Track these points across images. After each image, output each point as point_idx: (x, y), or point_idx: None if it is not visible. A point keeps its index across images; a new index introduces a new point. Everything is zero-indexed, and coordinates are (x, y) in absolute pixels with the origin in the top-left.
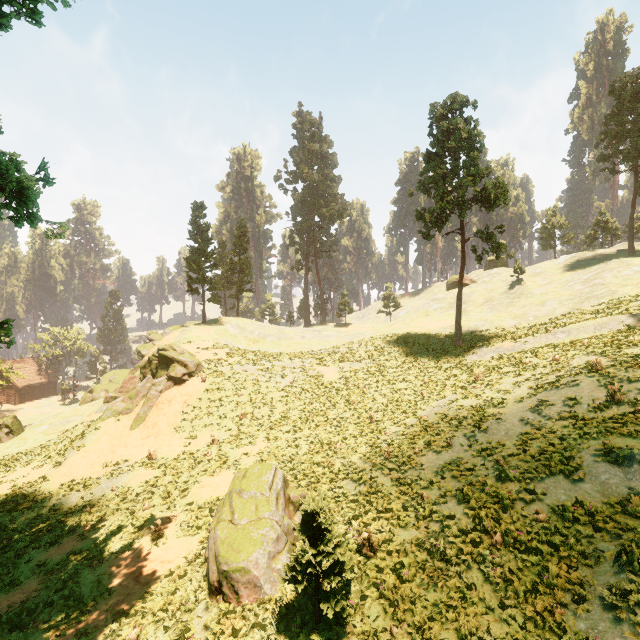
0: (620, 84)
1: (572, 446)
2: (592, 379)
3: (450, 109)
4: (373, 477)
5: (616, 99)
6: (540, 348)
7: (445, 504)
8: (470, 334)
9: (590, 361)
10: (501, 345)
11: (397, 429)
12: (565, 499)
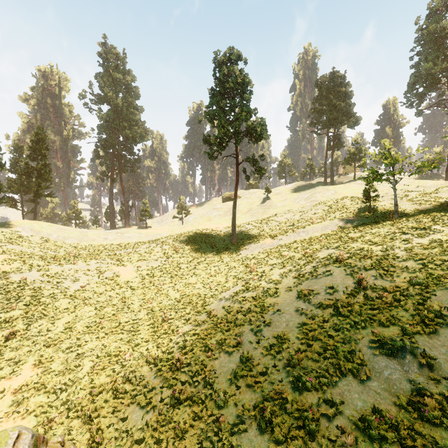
0: (321, 80)
1: (348, 337)
2: (340, 269)
3: (229, 59)
4: (164, 398)
5: (319, 89)
6: (291, 244)
7: (245, 433)
8: (241, 234)
9: (331, 254)
10: (264, 242)
11: (189, 327)
12: (362, 406)
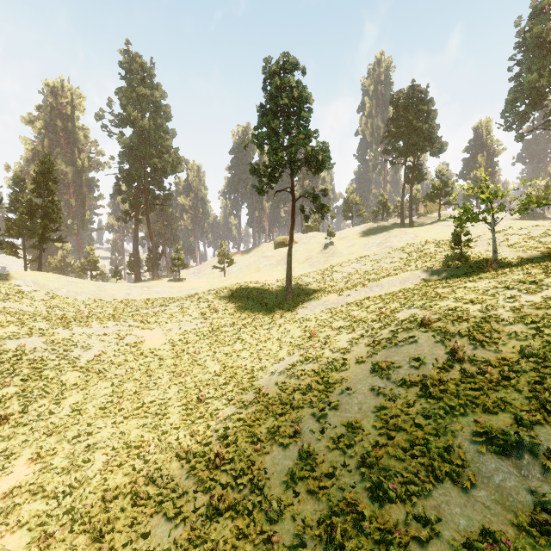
0: (397, 97)
1: (442, 427)
2: (427, 335)
3: (283, 68)
4: (198, 507)
5: (394, 108)
6: (362, 301)
7: None
8: (298, 288)
9: (415, 314)
10: (328, 298)
11: (232, 409)
12: (466, 525)
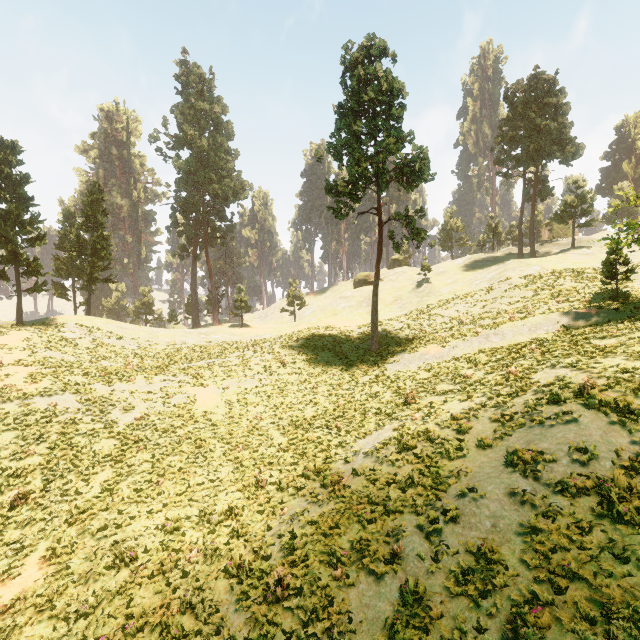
0: (514, 90)
1: None
2: (593, 410)
3: (367, 55)
4: None
5: (510, 105)
6: (476, 355)
7: None
8: (386, 336)
9: (564, 377)
10: (427, 350)
11: (301, 502)
12: None
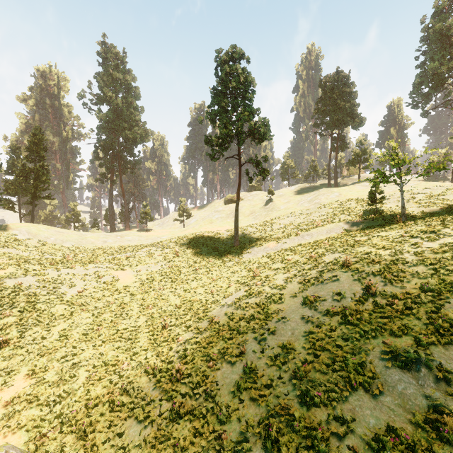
0: (325, 81)
1: (358, 348)
2: (347, 274)
3: (231, 57)
4: (163, 412)
5: (323, 89)
6: (295, 247)
7: (250, 452)
8: (244, 237)
9: (338, 258)
10: (268, 245)
11: (190, 334)
12: (374, 423)
